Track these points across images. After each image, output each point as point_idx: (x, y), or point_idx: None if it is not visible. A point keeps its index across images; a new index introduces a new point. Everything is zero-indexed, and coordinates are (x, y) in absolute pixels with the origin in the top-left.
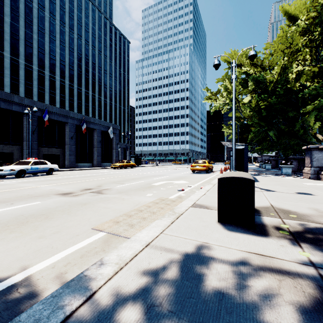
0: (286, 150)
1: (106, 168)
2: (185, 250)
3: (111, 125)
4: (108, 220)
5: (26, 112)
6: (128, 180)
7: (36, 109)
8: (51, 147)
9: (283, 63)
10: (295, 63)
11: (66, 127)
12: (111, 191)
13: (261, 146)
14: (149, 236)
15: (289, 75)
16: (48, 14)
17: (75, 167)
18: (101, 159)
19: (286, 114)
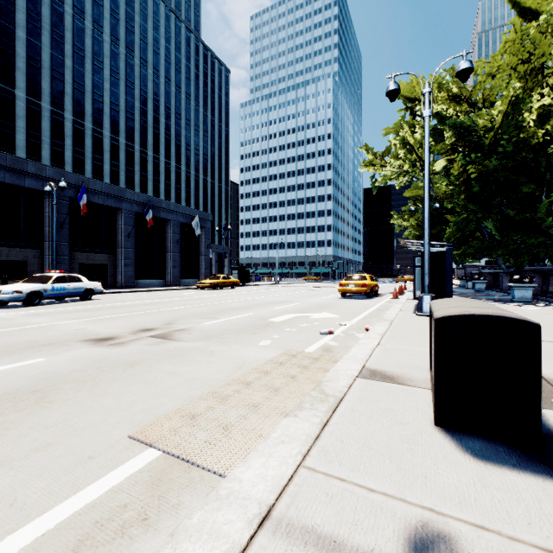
0: (518, 256)
1: (188, 288)
2: (380, 548)
3: (198, 214)
4: (173, 411)
5: (48, 189)
6: (225, 311)
7: (64, 185)
8: (93, 251)
9: (513, 93)
10: (538, 92)
11: (119, 217)
12: (191, 333)
13: (461, 250)
14: (267, 482)
15: (525, 115)
16: (90, 25)
17: (135, 286)
18: (180, 272)
19: (518, 188)
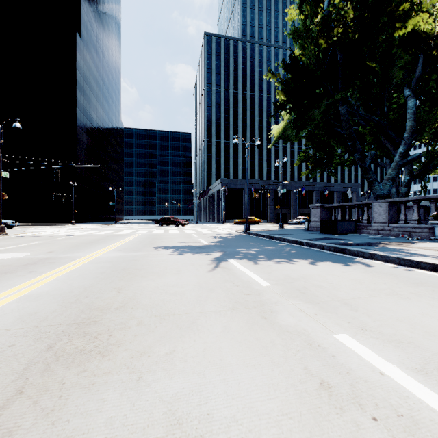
0: None
1: None
2: None
3: (351, 186)
4: None
5: (295, 191)
6: None
7: (300, 190)
8: (304, 208)
9: None
10: None
11: (313, 194)
12: None
13: None
14: None
15: None
16: None
17: None
18: None
19: None
